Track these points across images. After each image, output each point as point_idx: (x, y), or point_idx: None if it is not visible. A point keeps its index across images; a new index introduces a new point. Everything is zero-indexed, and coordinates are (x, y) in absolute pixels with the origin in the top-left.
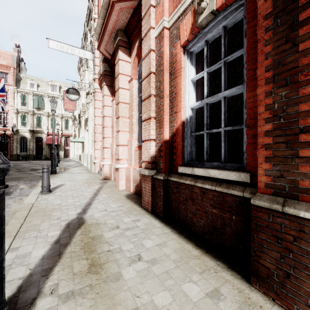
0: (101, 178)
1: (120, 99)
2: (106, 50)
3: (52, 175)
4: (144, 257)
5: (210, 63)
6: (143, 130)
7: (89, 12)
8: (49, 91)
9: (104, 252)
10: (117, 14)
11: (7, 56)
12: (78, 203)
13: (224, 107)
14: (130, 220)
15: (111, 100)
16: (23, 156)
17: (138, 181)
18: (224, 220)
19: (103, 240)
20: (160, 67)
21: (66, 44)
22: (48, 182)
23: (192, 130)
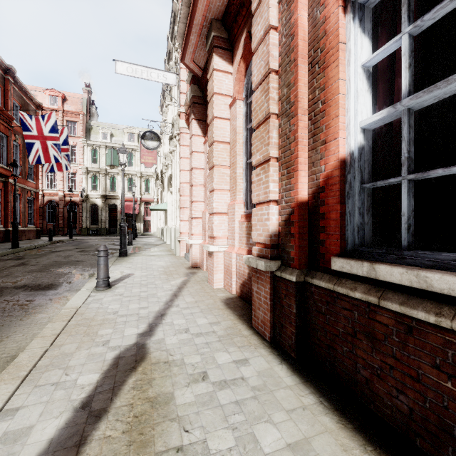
0: (188, 265)
1: (215, 136)
2: (195, 61)
3: (120, 259)
4: None
5: (414, 15)
6: (254, 183)
7: (173, 19)
8: (125, 142)
9: (168, 451)
10: None
11: (76, 99)
12: (145, 312)
13: None
14: (228, 360)
15: (203, 143)
16: (93, 230)
17: (246, 276)
18: None
19: (171, 413)
20: (289, 56)
21: (139, 65)
22: (105, 272)
23: (363, 177)
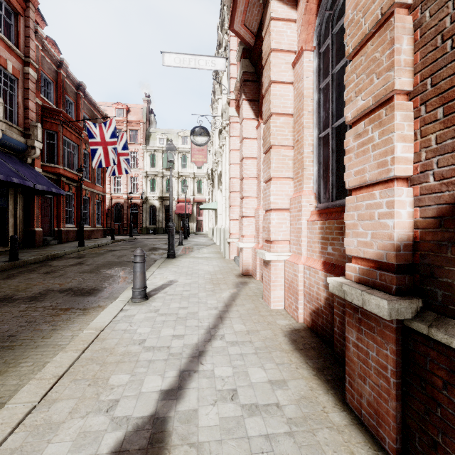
0: (238, 272)
1: (273, 107)
2: (246, 25)
3: (167, 260)
4: None
5: None
6: (349, 153)
7: (223, 5)
8: (180, 145)
9: None
10: None
11: (138, 110)
12: (178, 345)
13: None
14: None
15: (256, 127)
16: (152, 230)
17: (322, 302)
18: None
19: None
20: None
21: (187, 54)
22: (141, 281)
23: None
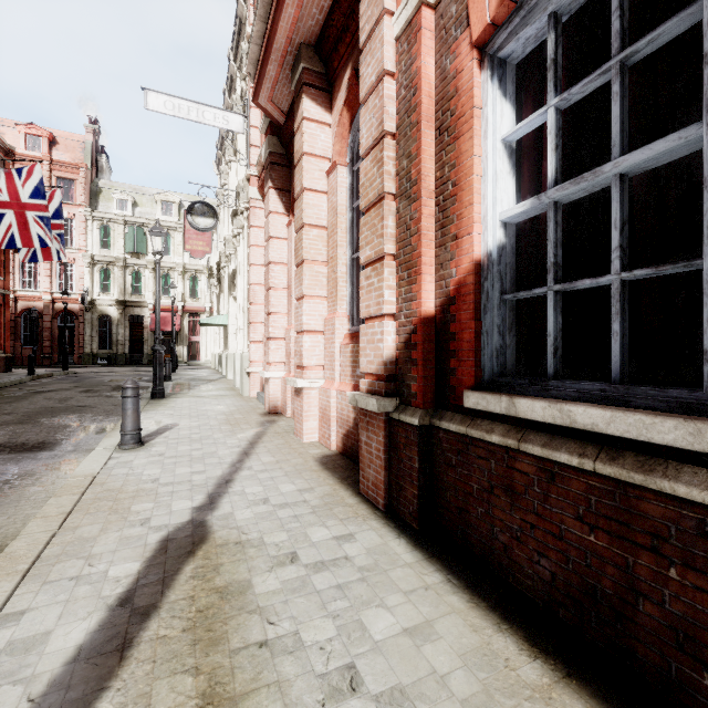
0: (263, 411)
1: (305, 217)
2: (274, 102)
3: (153, 402)
4: (366, 681)
5: (564, 83)
6: (362, 290)
7: (238, 28)
8: (158, 216)
9: (248, 647)
10: (298, 1)
11: (74, 143)
12: (201, 478)
13: (621, 207)
14: (327, 536)
15: (286, 225)
16: (103, 357)
17: (351, 423)
18: (633, 575)
19: (250, 604)
20: (410, 116)
21: (185, 99)
22: (135, 421)
23: (504, 286)
